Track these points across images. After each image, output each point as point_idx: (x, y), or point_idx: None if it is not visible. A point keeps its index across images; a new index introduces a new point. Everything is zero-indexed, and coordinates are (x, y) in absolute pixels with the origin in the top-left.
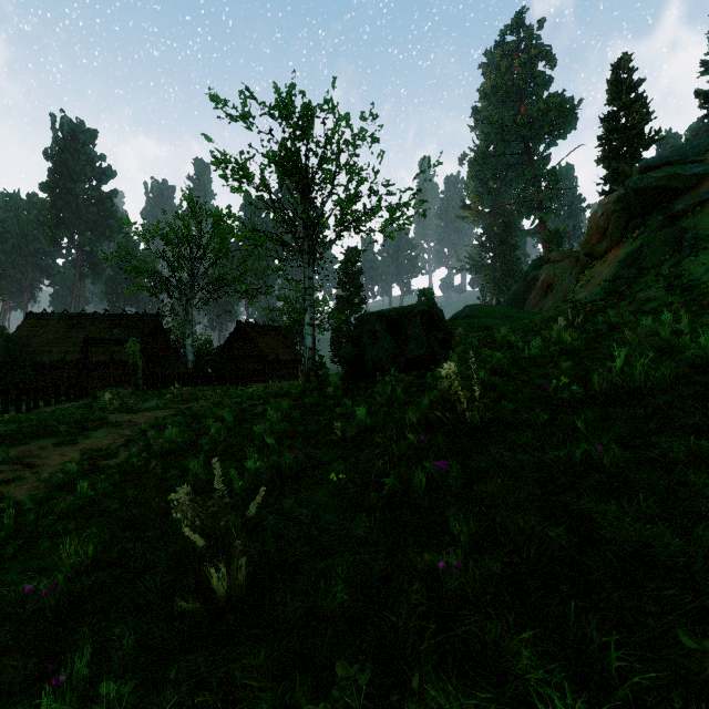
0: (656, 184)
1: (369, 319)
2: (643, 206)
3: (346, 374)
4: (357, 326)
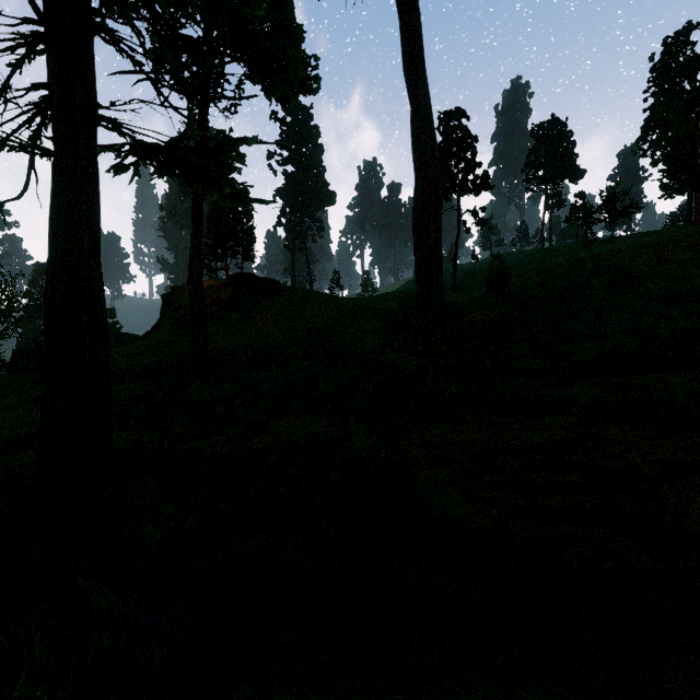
0: (166, 299)
1: (18, 352)
2: (166, 305)
3: (7, 372)
4: (13, 354)
